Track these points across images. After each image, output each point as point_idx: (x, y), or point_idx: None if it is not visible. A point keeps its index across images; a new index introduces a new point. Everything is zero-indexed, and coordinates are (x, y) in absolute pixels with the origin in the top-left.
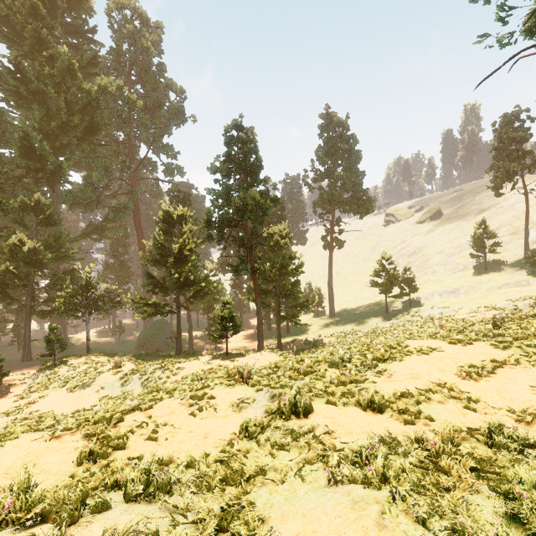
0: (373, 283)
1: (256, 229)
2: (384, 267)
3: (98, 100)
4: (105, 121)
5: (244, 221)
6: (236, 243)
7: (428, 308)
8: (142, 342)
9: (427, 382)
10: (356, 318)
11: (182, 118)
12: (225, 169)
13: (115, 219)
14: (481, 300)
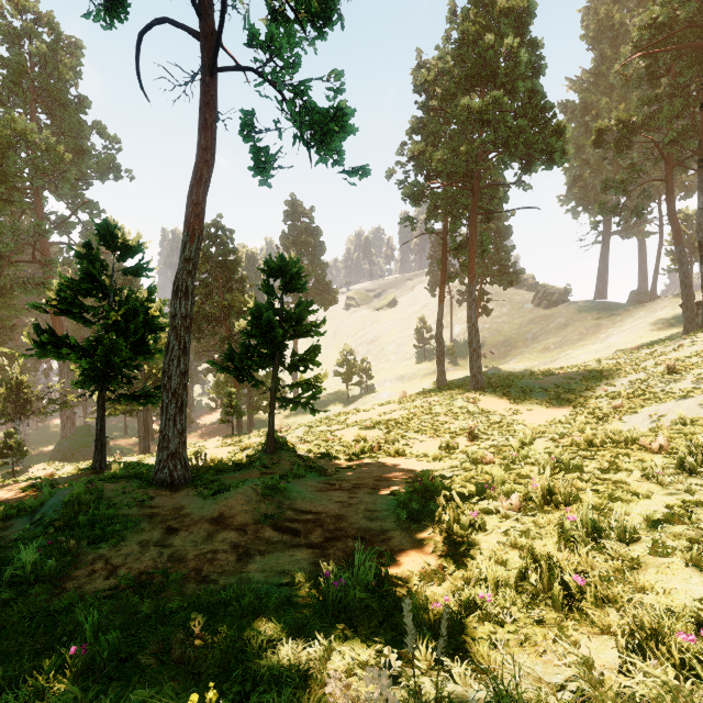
0: (336, 373)
1: (231, 324)
2: (346, 358)
3: (7, 145)
4: (9, 168)
5: (224, 318)
6: (219, 339)
7: (380, 393)
8: (69, 453)
9: (365, 419)
10: (321, 407)
11: (117, 173)
12: (207, 268)
13: (14, 294)
14: (417, 384)
